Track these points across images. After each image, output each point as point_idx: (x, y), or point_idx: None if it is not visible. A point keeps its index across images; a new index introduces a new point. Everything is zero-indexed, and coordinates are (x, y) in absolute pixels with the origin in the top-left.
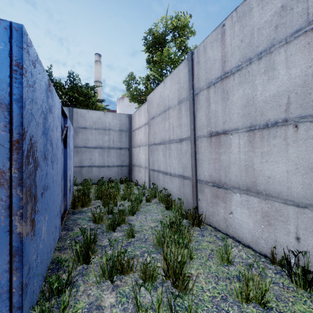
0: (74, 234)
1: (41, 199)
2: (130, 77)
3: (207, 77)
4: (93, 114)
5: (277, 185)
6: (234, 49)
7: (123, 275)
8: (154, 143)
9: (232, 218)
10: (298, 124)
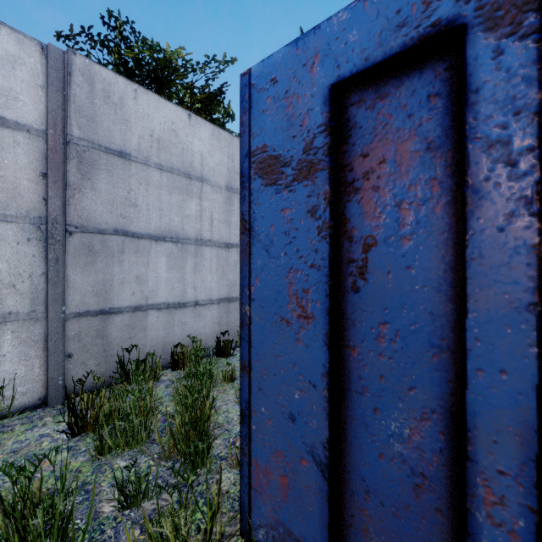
0: None
1: None
2: None
3: None
4: None
5: None
6: None
7: None
8: (122, 230)
9: None
10: None
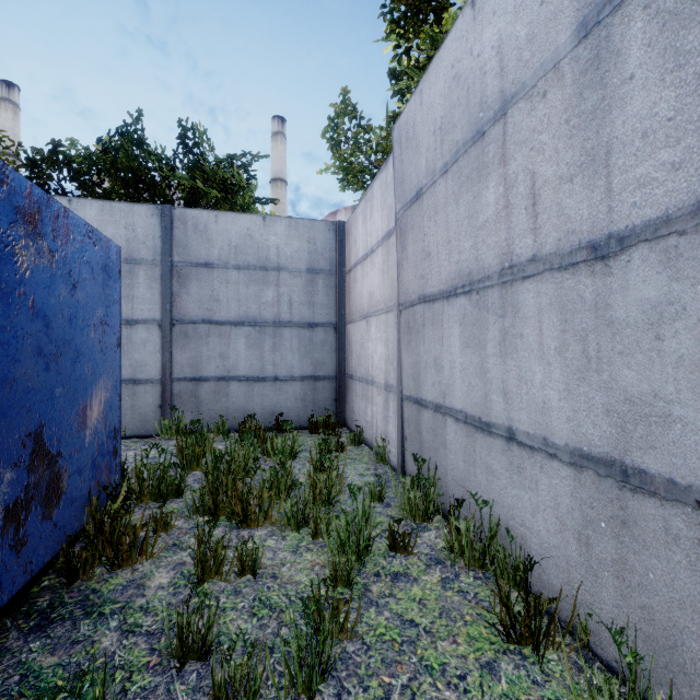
0: None
1: None
2: (341, 104)
3: None
4: (231, 223)
5: None
6: None
7: None
8: (421, 296)
9: None
10: None
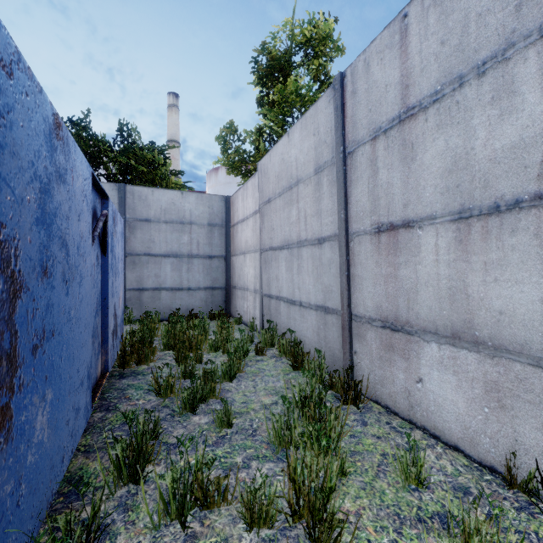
0: (118, 417)
1: (33, 359)
2: (228, 128)
3: (372, 119)
4: (162, 195)
5: (518, 328)
6: (426, 60)
7: (207, 510)
8: (270, 247)
9: (421, 390)
10: None
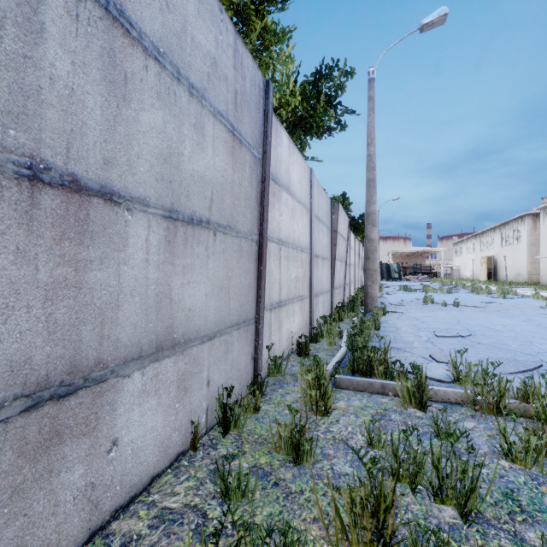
0: None
1: None
2: None
3: None
4: None
5: (197, 319)
6: None
7: None
8: None
9: (116, 458)
10: (216, 232)
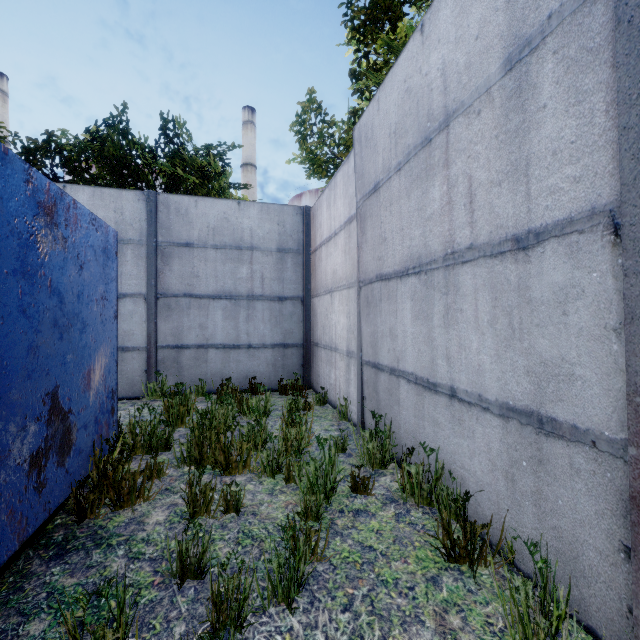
0: None
1: None
2: (307, 102)
3: None
4: (210, 207)
5: None
6: None
7: None
8: (378, 275)
9: None
10: None
